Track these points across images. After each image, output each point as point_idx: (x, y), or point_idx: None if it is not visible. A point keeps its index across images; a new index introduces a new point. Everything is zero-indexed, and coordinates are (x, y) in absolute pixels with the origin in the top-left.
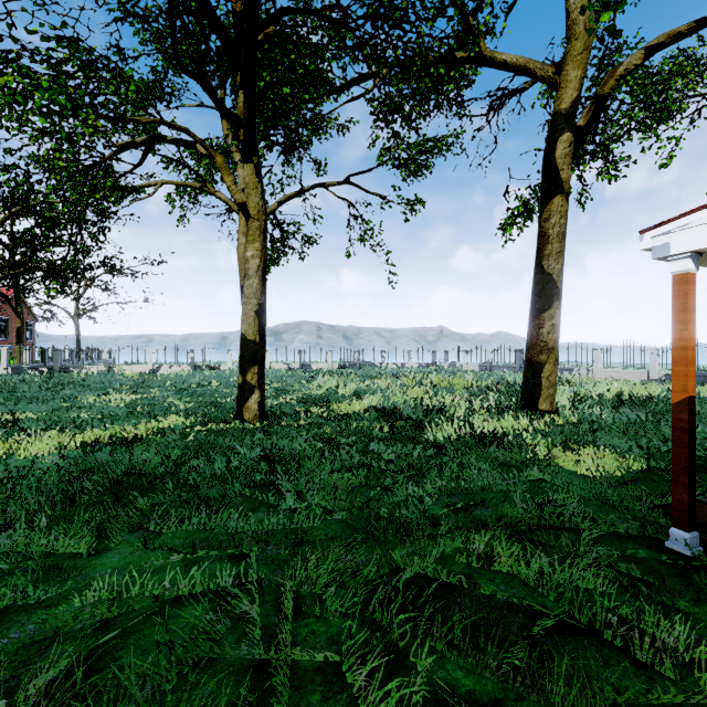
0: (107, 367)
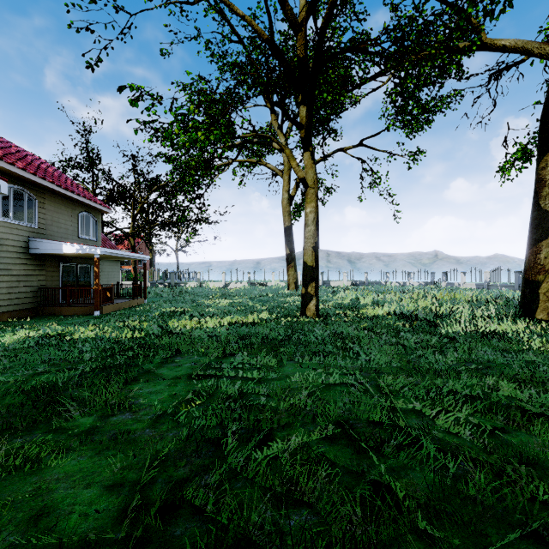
0: (199, 283)
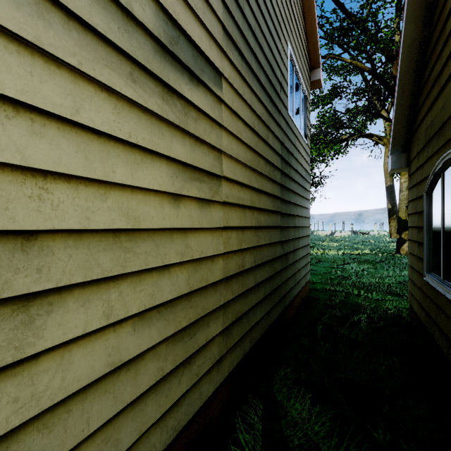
0: (311, 231)
